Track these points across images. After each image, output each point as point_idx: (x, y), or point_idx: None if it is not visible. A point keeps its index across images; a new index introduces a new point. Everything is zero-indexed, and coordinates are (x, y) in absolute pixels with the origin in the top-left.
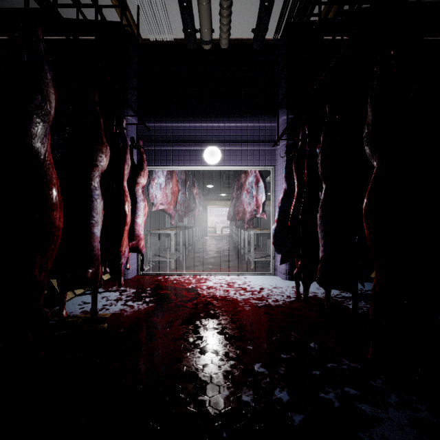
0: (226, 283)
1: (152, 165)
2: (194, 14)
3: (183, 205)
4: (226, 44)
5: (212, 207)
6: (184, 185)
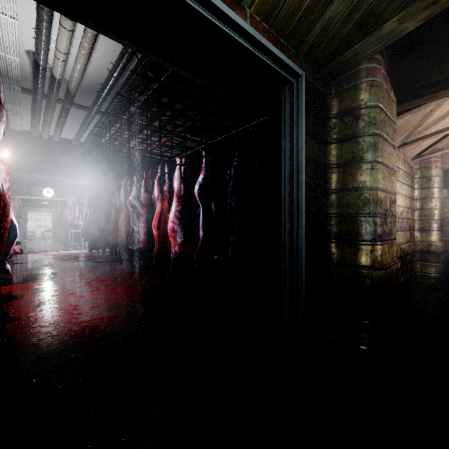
0: (58, 253)
1: None
2: (39, 128)
3: None
4: (57, 140)
5: (30, 212)
6: None
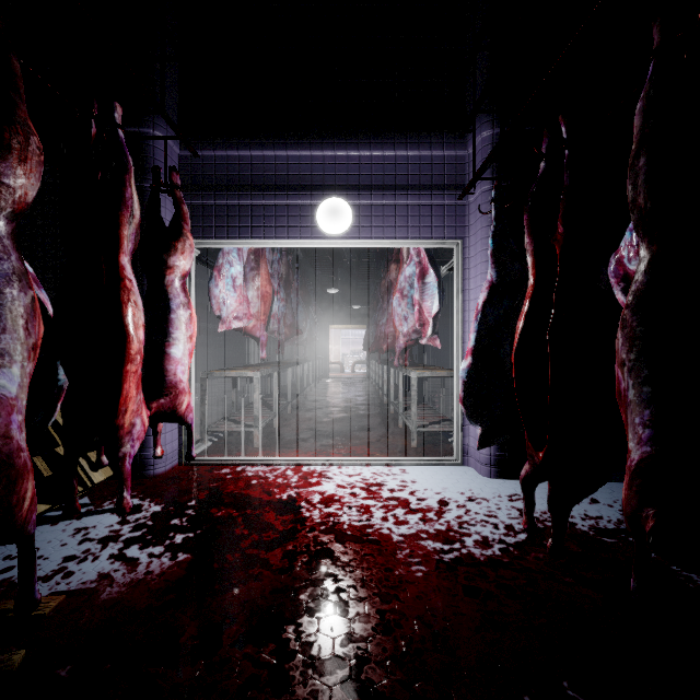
0: (364, 486)
1: (211, 237)
2: None
3: (284, 324)
4: None
5: (336, 328)
6: (285, 287)
